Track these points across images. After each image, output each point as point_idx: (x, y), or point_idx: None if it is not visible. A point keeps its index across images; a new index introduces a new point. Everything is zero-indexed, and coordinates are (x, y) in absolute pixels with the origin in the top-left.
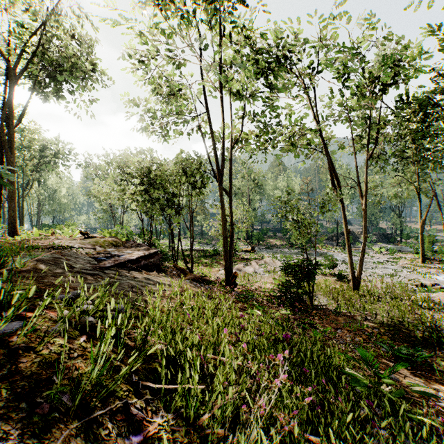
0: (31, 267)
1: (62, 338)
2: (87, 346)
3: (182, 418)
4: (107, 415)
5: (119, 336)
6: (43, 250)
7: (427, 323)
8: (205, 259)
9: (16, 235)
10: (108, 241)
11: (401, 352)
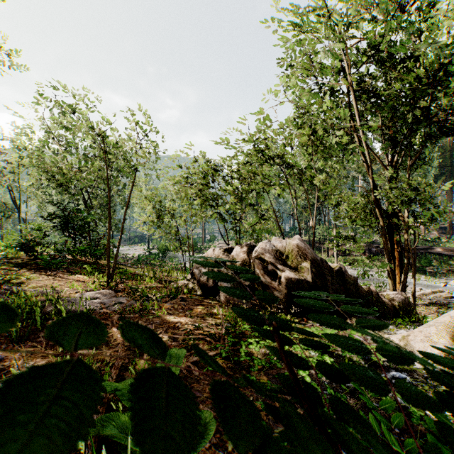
0: None
1: None
2: None
3: None
4: None
5: None
6: None
7: None
8: None
9: None
10: None
11: None
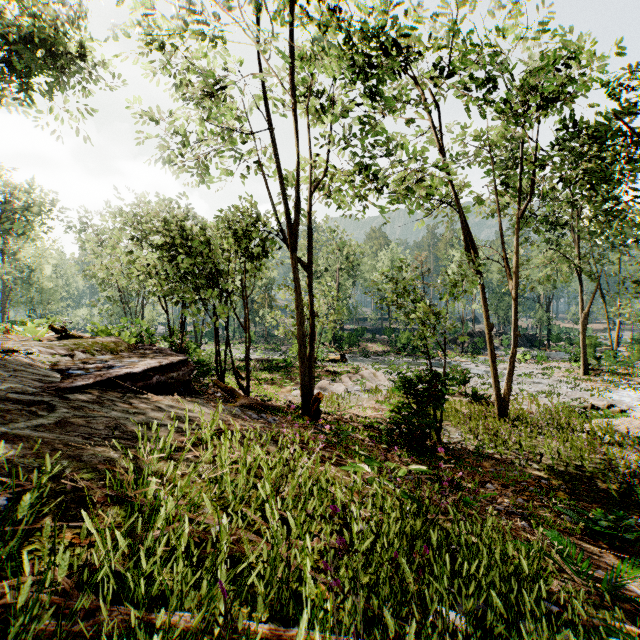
0: None
1: None
2: None
3: None
4: None
5: None
6: None
7: (619, 468)
8: (270, 374)
9: None
10: (101, 342)
11: (600, 523)
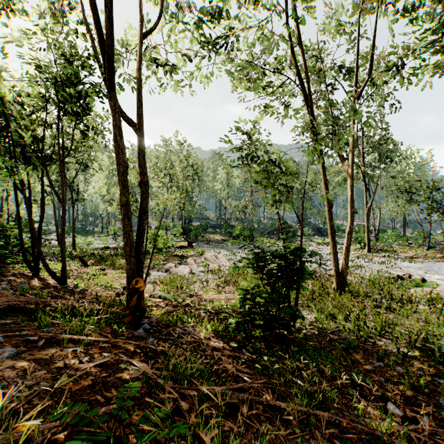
0: None
1: None
2: None
3: None
4: None
5: None
6: None
7: None
8: (121, 259)
9: None
10: None
11: None
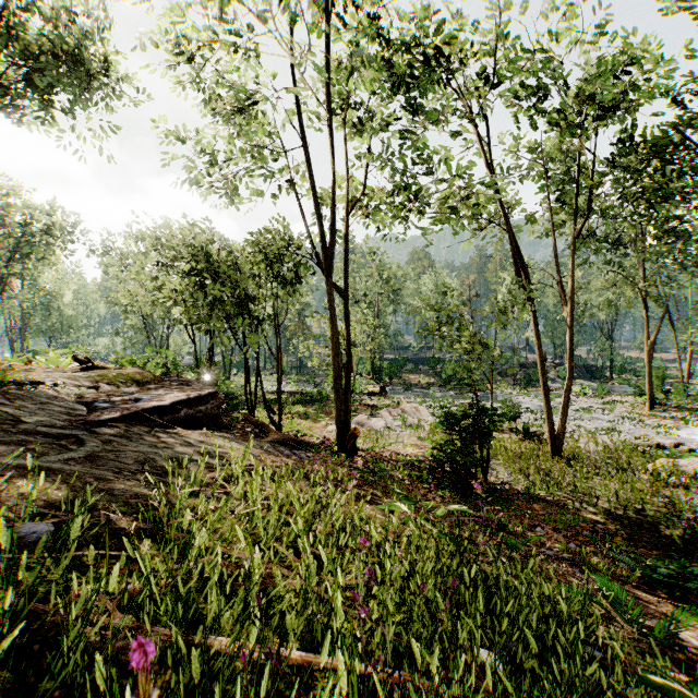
0: None
1: None
2: None
3: None
4: None
5: (34, 614)
6: None
7: (684, 512)
8: (304, 407)
9: None
10: (127, 374)
11: (658, 570)
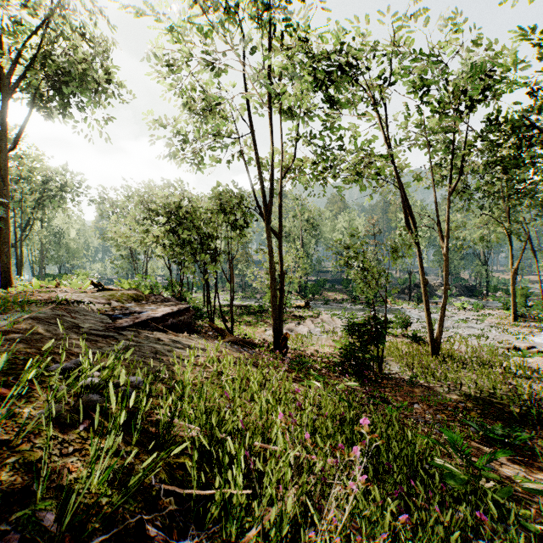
0: (24, 327)
1: (53, 426)
2: (89, 436)
3: (221, 536)
4: (111, 541)
5: (136, 418)
6: (42, 305)
7: (524, 396)
8: (248, 317)
9: (11, 287)
10: (127, 294)
11: (495, 432)
